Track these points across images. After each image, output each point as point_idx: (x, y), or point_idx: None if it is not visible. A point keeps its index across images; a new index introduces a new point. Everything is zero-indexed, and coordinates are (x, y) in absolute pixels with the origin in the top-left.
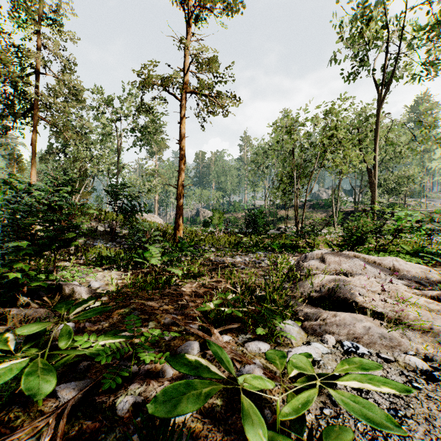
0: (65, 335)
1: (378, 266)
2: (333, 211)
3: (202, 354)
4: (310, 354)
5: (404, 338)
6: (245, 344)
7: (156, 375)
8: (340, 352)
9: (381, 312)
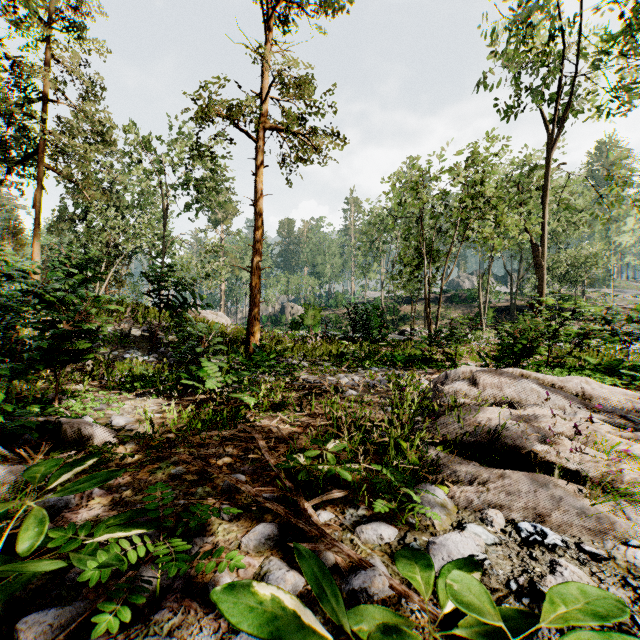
0: (34, 528)
1: (560, 391)
2: (481, 306)
3: (283, 547)
4: (474, 560)
5: (618, 515)
6: (357, 529)
7: (202, 590)
8: (516, 542)
9: (575, 469)
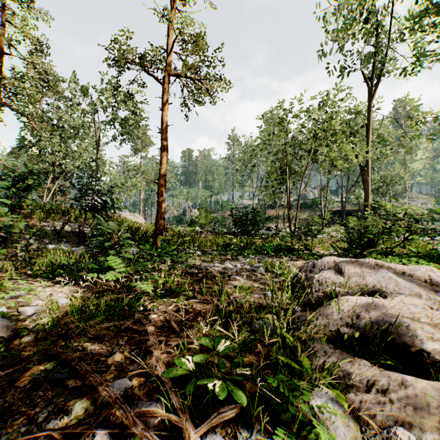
0: None
1: (412, 279)
2: (322, 210)
3: None
4: None
5: None
6: None
7: None
8: None
9: None
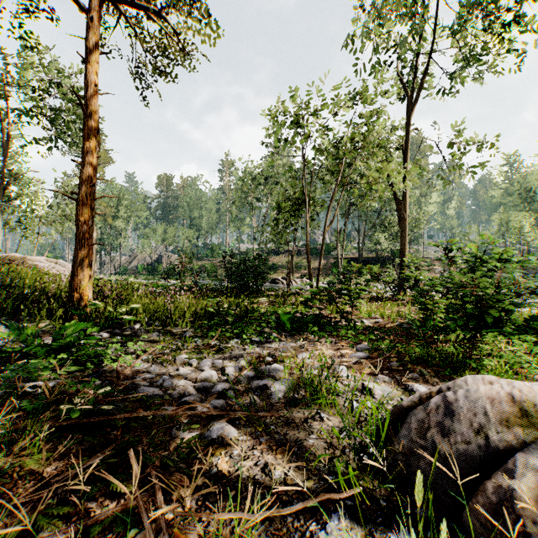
0: None
1: None
2: (338, 257)
3: None
4: None
5: None
6: None
7: None
8: None
9: None
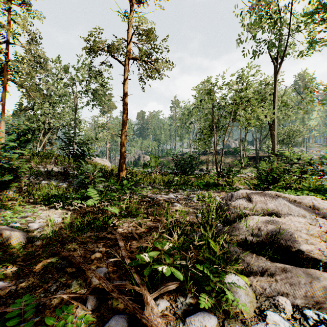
0: None
1: (300, 205)
2: (241, 156)
3: None
4: None
5: None
6: (187, 320)
7: None
8: None
9: None
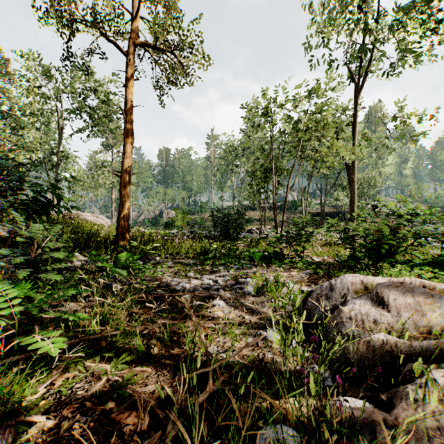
0: None
1: None
2: (303, 212)
3: None
4: None
5: None
6: None
7: None
8: None
9: None
